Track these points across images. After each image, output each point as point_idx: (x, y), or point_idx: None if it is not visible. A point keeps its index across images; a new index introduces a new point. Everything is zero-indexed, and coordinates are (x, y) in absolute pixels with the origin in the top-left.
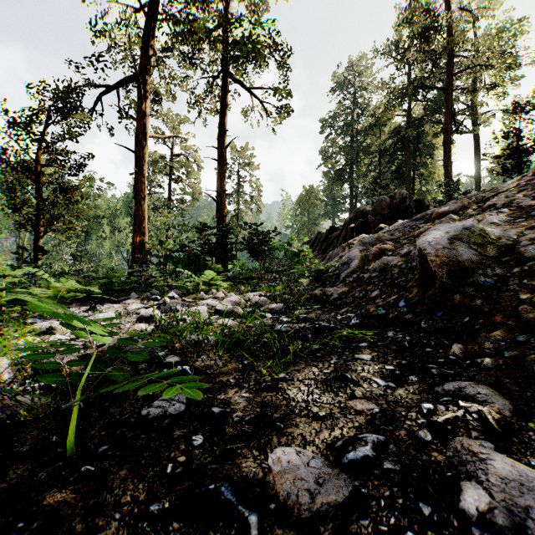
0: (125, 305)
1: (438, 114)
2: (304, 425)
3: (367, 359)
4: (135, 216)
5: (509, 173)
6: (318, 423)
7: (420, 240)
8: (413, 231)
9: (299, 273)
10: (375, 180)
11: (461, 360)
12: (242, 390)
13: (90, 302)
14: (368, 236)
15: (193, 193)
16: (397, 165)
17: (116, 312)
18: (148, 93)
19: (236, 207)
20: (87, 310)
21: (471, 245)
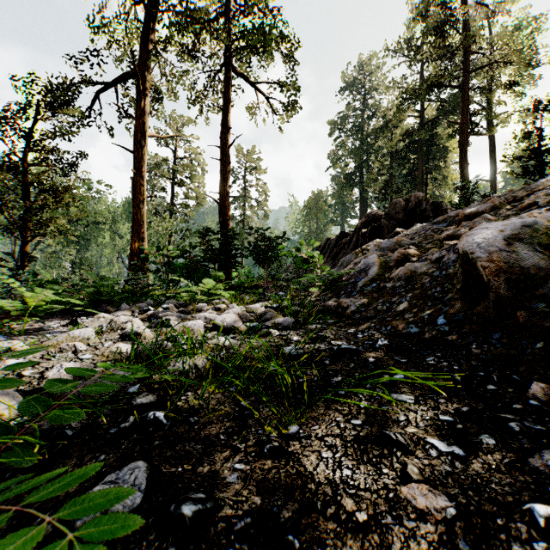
0: (113, 318)
1: (452, 115)
2: (334, 543)
3: (410, 402)
4: (134, 220)
5: (530, 175)
6: (358, 537)
7: (463, 241)
8: (436, 234)
9: (309, 282)
10: (387, 184)
11: (548, 407)
12: (235, 456)
13: (75, 314)
14: (385, 241)
15: (197, 197)
16: (409, 169)
17: (100, 326)
18: (147, 89)
19: (242, 212)
20: (67, 324)
21: (535, 247)
